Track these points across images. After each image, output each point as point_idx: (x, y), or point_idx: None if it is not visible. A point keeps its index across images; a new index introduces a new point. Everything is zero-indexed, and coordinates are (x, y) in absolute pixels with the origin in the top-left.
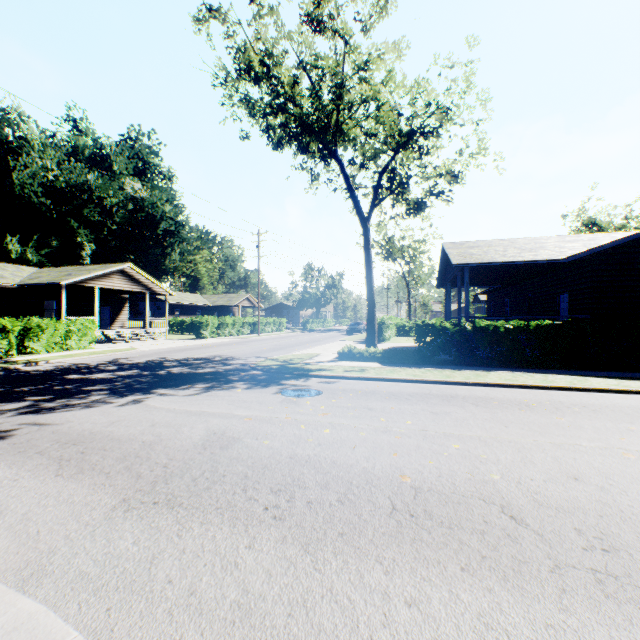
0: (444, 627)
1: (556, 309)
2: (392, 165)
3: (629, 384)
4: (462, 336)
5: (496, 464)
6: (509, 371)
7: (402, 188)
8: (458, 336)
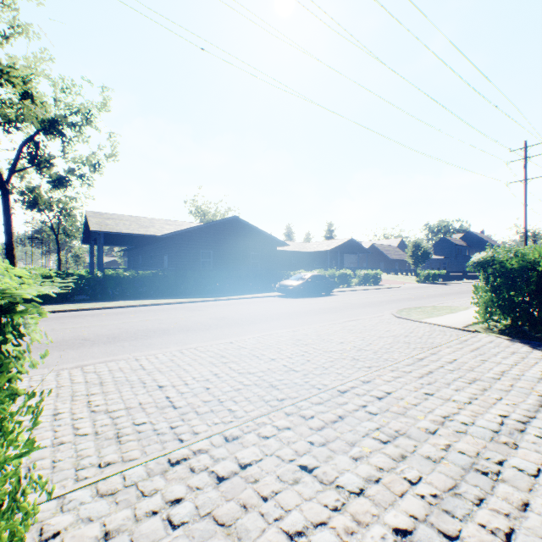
0: (47, 358)
1: (163, 264)
2: (36, 140)
3: (178, 300)
4: (96, 281)
5: (89, 331)
6: (125, 300)
7: (46, 166)
8: (93, 281)
